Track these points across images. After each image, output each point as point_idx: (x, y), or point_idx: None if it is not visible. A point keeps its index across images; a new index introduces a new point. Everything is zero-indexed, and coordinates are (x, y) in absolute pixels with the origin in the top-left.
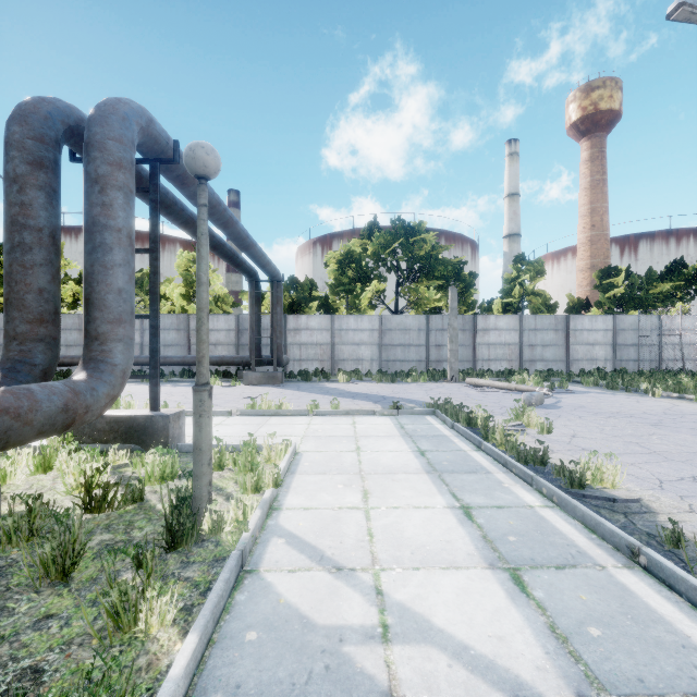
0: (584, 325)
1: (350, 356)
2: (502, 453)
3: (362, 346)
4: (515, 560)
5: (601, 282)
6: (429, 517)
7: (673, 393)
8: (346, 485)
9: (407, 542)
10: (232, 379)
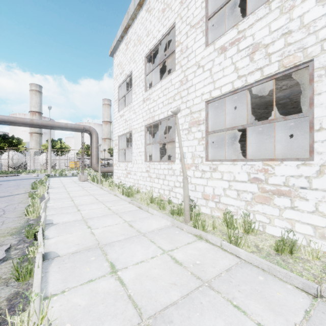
0: None
1: None
2: None
3: None
4: None
5: None
6: None
7: (26, 173)
8: None
9: None
10: None
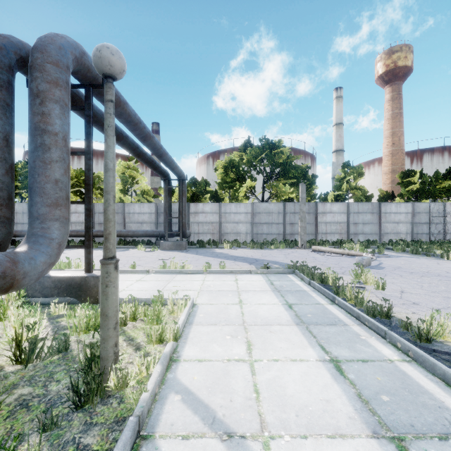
0: (391, 209)
1: (231, 231)
2: (354, 308)
3: (240, 224)
4: (396, 426)
5: (402, 180)
6: (306, 372)
7: None
8: (233, 336)
9: (291, 401)
10: (152, 246)
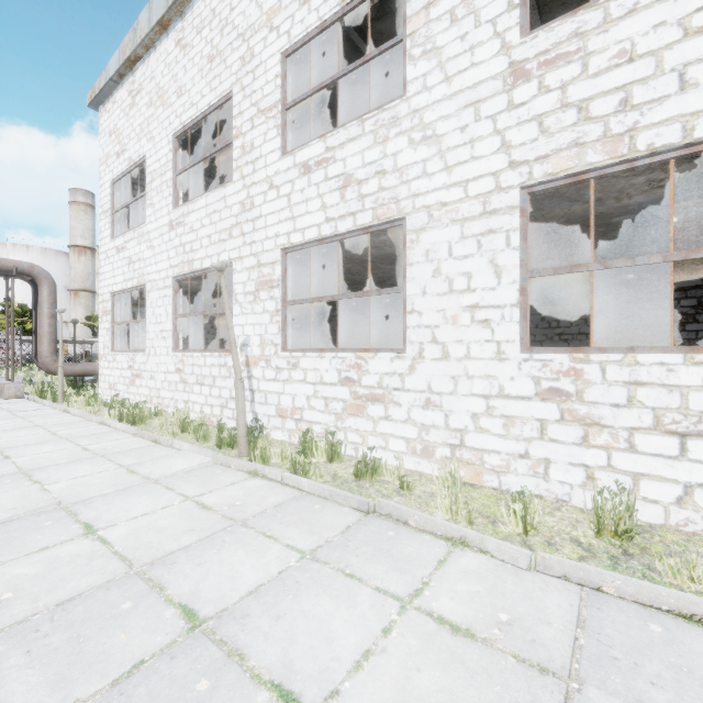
0: None
1: None
2: None
3: None
4: None
5: None
6: None
7: None
8: None
9: None
10: None
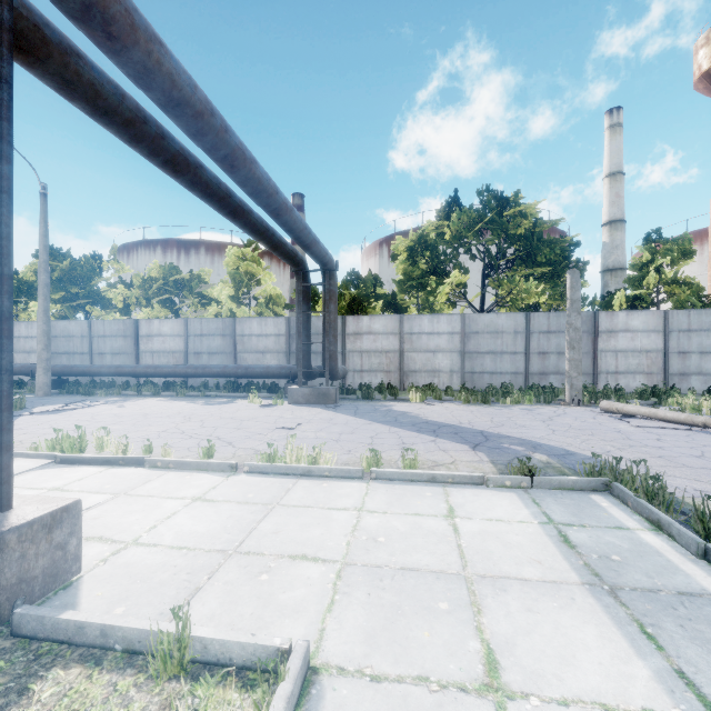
0: None
1: (423, 367)
2: None
3: (438, 354)
4: None
5: None
6: None
7: None
8: None
9: None
10: (276, 395)
